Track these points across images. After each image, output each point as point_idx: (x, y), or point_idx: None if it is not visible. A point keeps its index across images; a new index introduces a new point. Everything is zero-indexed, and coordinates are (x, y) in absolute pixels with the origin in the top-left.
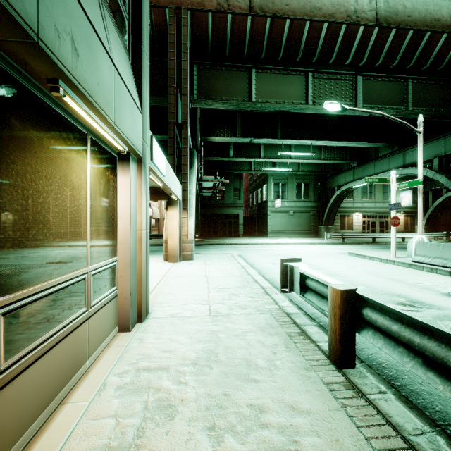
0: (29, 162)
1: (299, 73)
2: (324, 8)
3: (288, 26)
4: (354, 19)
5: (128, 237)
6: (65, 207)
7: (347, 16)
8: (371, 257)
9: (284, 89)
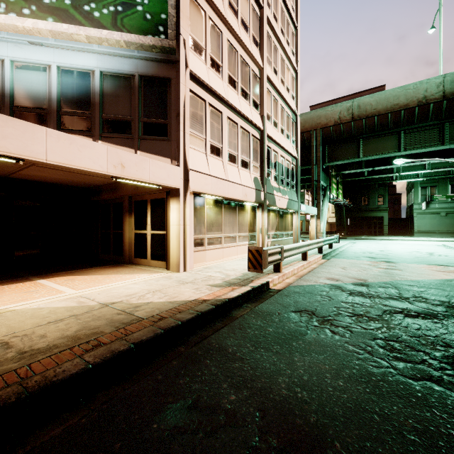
0: (285, 218)
1: (393, 134)
2: (400, 103)
3: (377, 118)
4: (423, 102)
5: (295, 227)
6: (287, 223)
7: (418, 102)
8: (447, 246)
9: (382, 145)
